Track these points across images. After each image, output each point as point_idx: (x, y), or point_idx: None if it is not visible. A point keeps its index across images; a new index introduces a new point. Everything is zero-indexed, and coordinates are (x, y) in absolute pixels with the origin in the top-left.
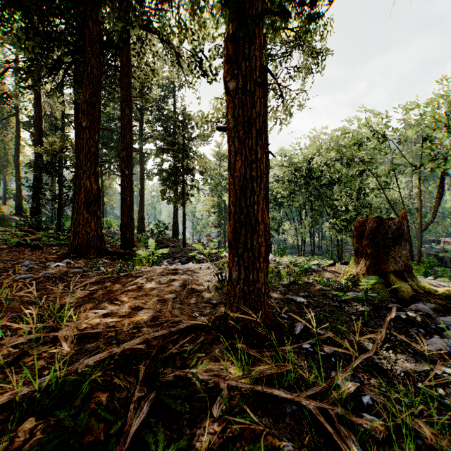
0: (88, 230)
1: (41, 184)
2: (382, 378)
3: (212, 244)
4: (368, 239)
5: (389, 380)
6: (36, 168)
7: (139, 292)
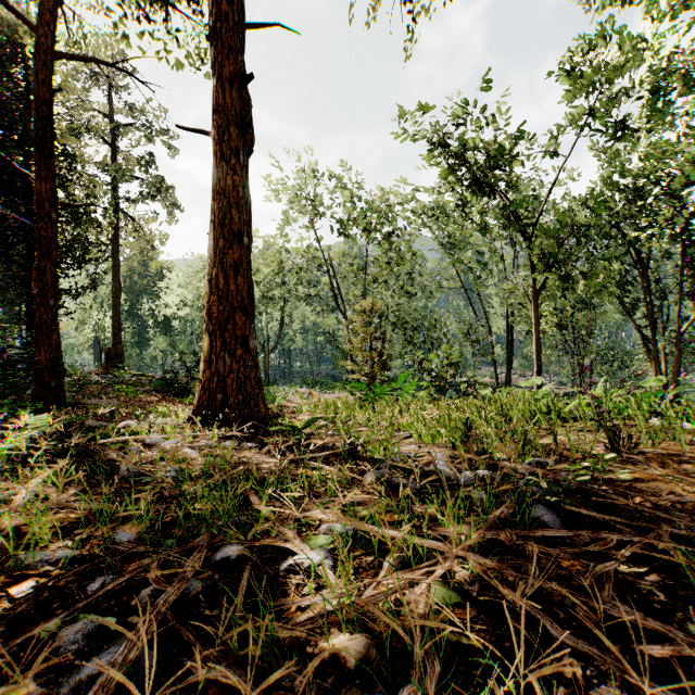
0: None
1: None
2: None
3: None
4: (106, 356)
5: None
6: None
7: None
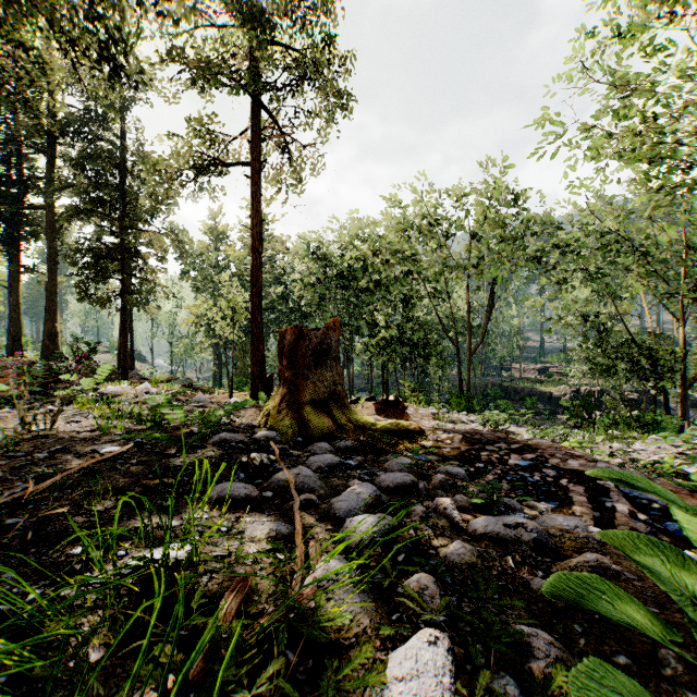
0: None
1: None
2: (31, 549)
3: (105, 373)
4: (286, 358)
5: (38, 551)
6: None
7: None
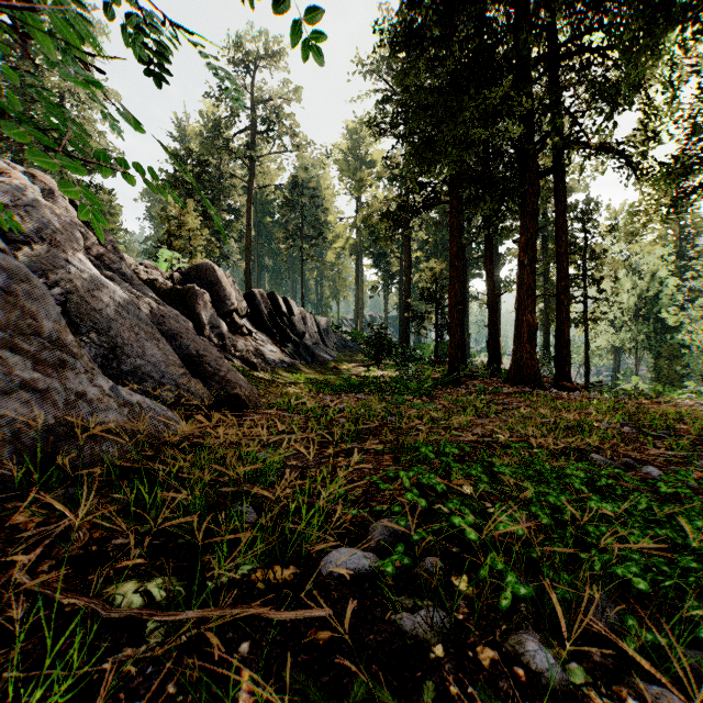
0: (532, 363)
1: (421, 313)
2: None
3: None
4: None
5: None
6: (406, 295)
7: (698, 411)
